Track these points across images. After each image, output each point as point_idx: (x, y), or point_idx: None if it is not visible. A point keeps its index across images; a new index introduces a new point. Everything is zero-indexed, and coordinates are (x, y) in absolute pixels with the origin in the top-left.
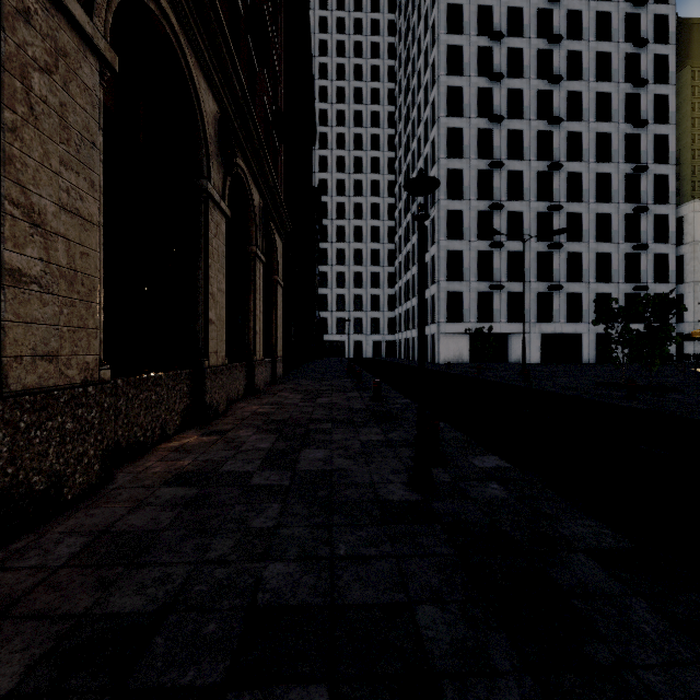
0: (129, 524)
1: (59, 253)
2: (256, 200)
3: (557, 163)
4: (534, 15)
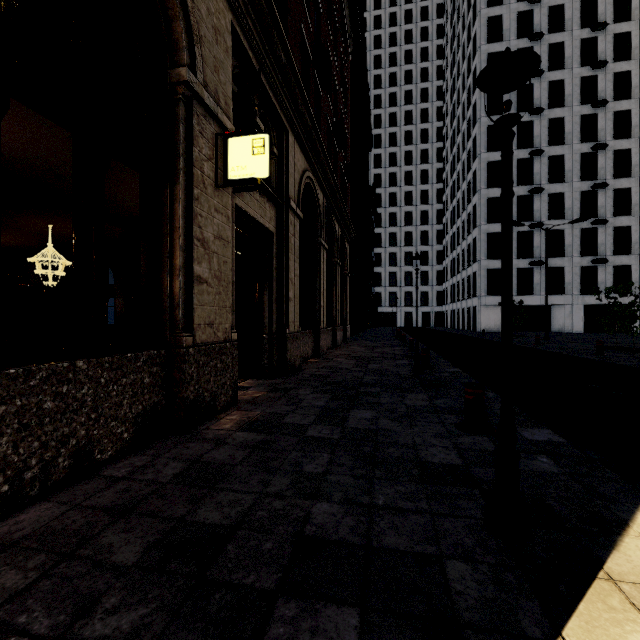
0: (318, 373)
1: (294, 290)
2: (337, 230)
3: (601, 144)
4: (576, 8)
